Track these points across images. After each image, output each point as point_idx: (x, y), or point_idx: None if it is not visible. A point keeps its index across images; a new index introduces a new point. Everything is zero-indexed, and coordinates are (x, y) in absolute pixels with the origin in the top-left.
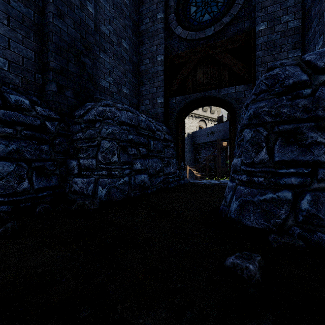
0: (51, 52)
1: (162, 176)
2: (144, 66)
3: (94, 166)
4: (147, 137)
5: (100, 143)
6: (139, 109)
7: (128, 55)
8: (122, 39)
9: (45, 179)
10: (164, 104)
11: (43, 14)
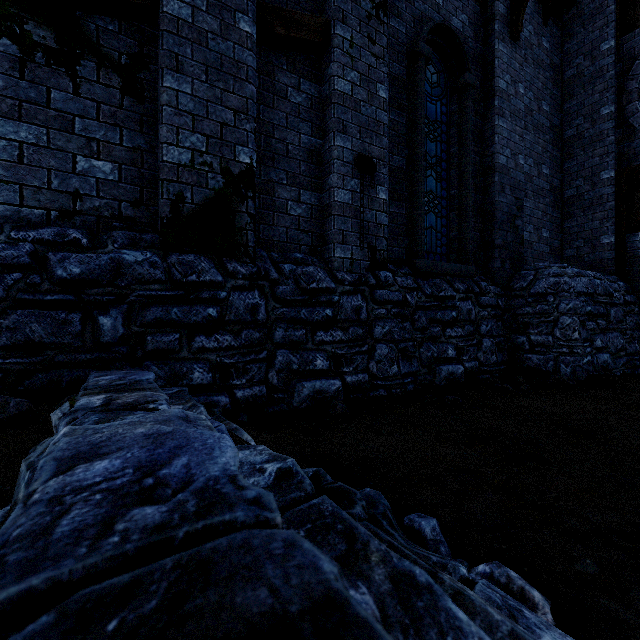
0: (496, 230)
1: (624, 357)
2: (573, 190)
3: (551, 343)
4: (603, 305)
5: (557, 319)
6: (564, 255)
7: (548, 182)
8: (542, 165)
9: (501, 354)
10: (616, 244)
11: (486, 193)
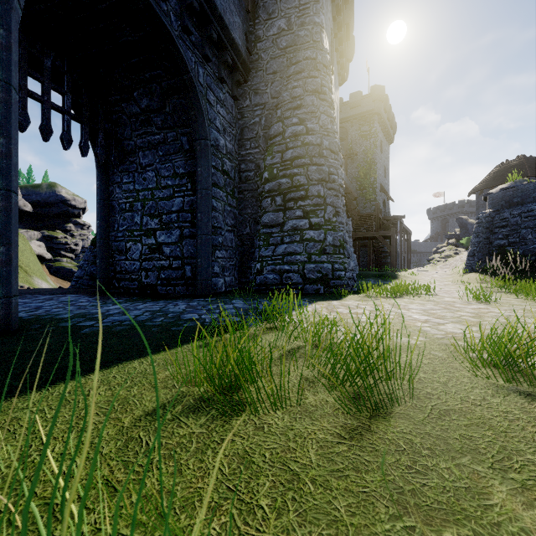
0: None
1: None
2: None
3: None
4: None
5: None
6: None
7: None
8: None
9: None
10: None
11: None
